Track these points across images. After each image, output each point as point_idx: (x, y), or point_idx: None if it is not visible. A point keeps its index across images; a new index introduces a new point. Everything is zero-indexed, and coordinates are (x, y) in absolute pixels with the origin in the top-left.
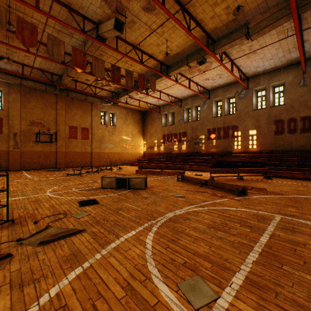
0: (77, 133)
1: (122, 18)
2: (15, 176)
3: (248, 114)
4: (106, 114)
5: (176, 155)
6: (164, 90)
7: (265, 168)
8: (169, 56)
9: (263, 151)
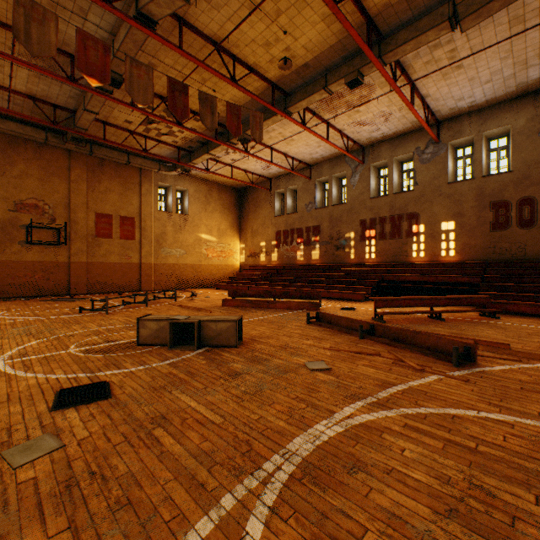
0: (111, 228)
1: None
2: None
3: (438, 192)
4: (168, 192)
5: (301, 269)
6: (278, 145)
7: (484, 295)
8: (291, 65)
9: (468, 262)
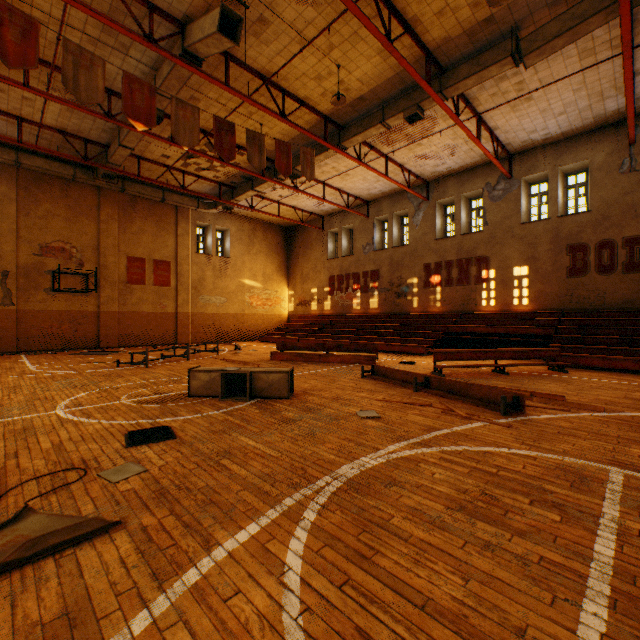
0: (144, 273)
1: (238, 11)
2: (0, 366)
3: (510, 233)
4: (207, 232)
5: (357, 319)
6: (331, 180)
7: (553, 348)
8: (344, 101)
9: (543, 312)
